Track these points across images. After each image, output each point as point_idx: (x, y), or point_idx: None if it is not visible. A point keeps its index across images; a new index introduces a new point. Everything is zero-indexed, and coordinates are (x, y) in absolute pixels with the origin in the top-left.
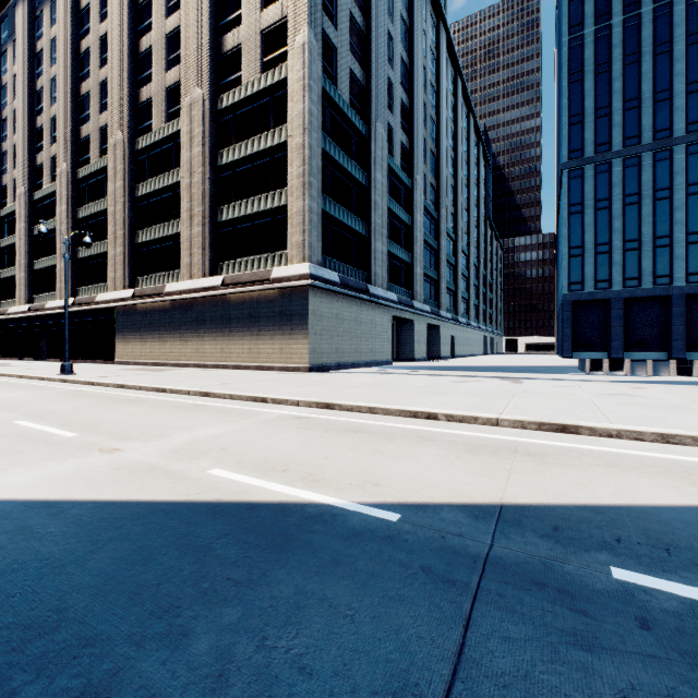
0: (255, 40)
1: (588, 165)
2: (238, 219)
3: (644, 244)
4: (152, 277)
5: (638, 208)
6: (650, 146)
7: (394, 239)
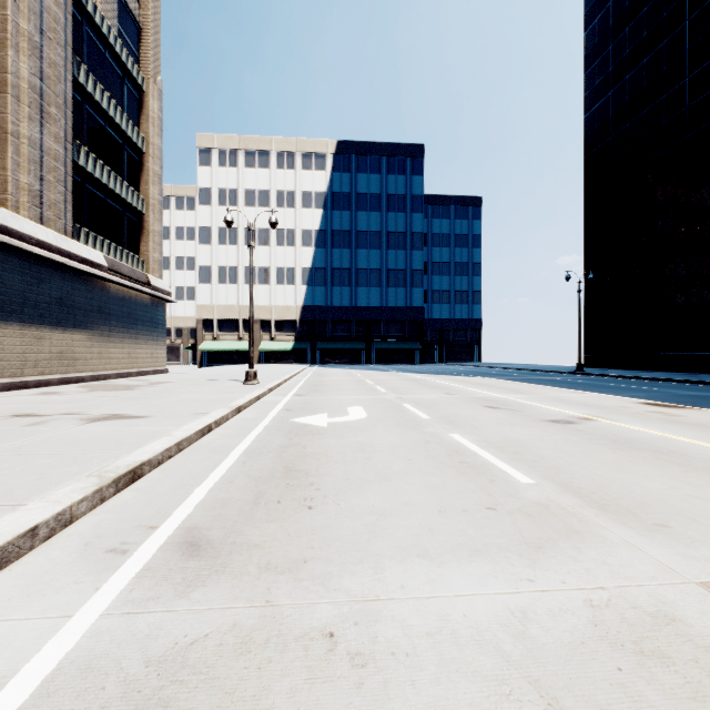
0: None
1: None
2: (90, 176)
3: None
4: None
5: None
6: None
7: None
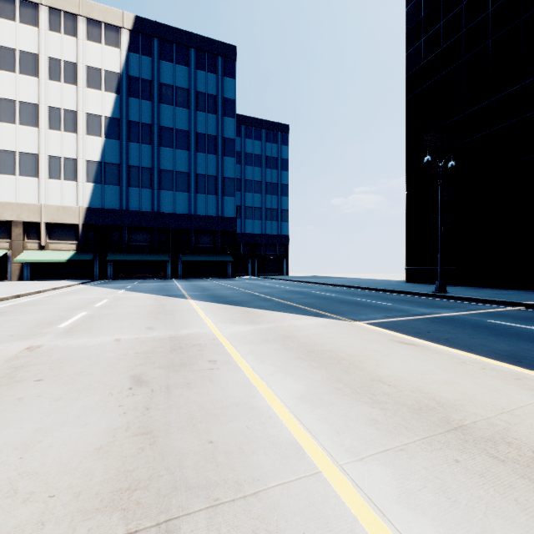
0: None
1: None
2: None
3: None
4: None
5: None
6: None
7: None
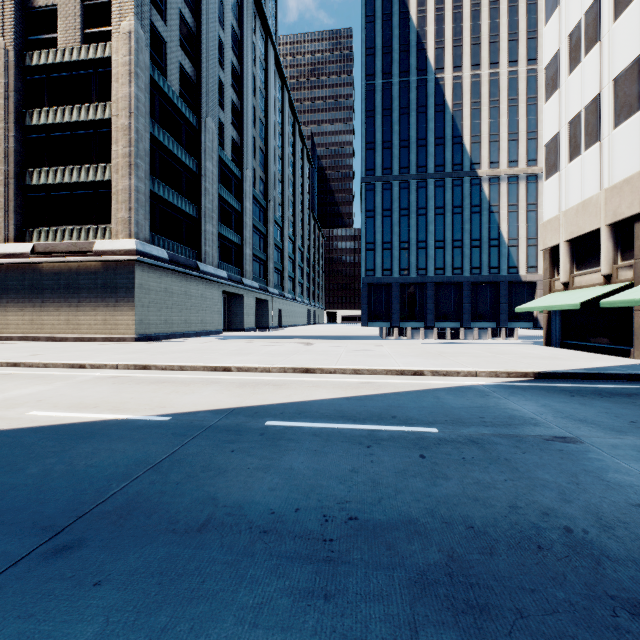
0: (75, 8)
1: (378, 182)
2: (53, 186)
3: (411, 246)
4: None
5: (408, 219)
6: (415, 176)
7: (225, 222)
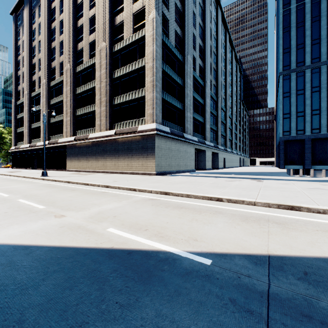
0: (130, 18)
1: (293, 73)
2: (122, 103)
3: (322, 112)
4: (83, 131)
5: (319, 94)
6: (325, 62)
7: (196, 111)
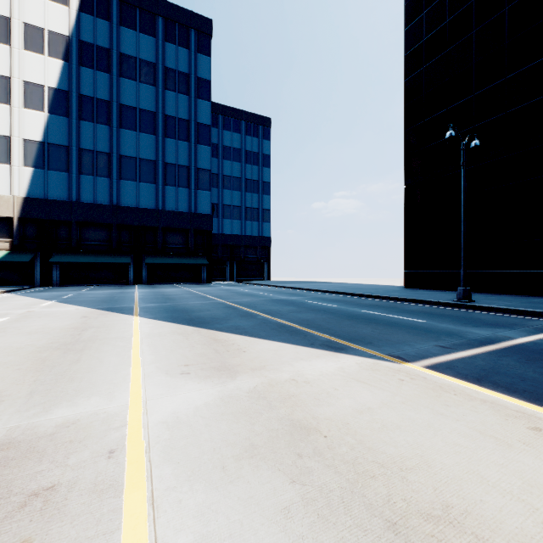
0: None
1: None
2: None
3: None
4: None
5: None
6: None
7: None
